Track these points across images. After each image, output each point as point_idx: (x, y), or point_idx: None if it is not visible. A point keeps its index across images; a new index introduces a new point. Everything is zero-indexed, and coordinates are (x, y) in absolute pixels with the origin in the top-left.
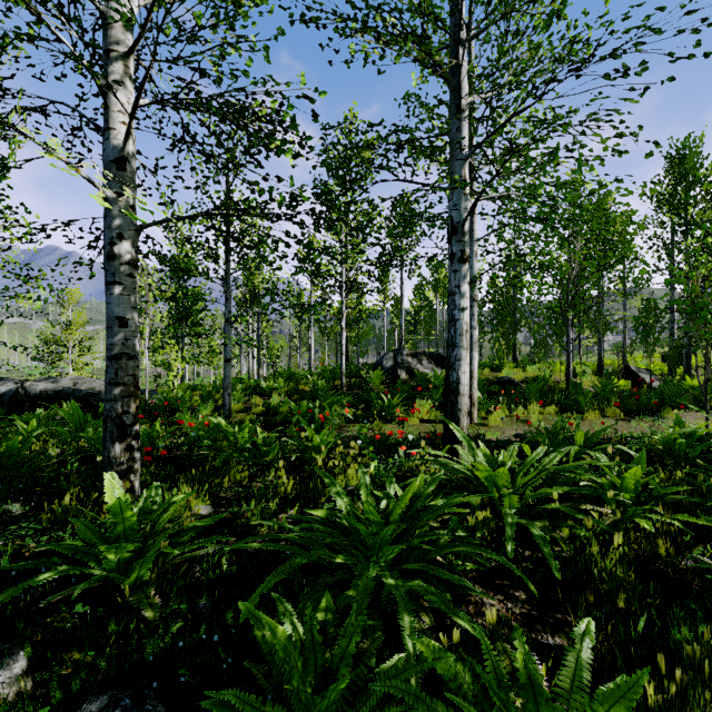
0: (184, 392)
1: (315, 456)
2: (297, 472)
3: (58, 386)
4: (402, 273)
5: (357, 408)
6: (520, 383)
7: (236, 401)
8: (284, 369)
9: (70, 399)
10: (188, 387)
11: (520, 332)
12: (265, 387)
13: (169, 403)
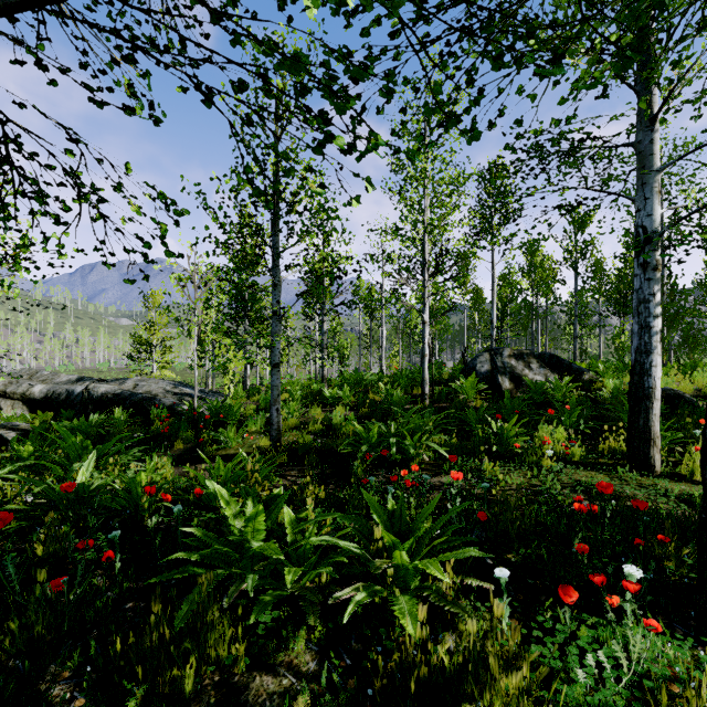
0: (241, 397)
1: (399, 618)
2: (358, 632)
3: (118, 389)
4: (492, 255)
5: (452, 438)
6: (693, 399)
7: (291, 414)
8: (350, 374)
9: (127, 404)
10: (249, 390)
11: (681, 323)
12: (327, 396)
13: (218, 413)
